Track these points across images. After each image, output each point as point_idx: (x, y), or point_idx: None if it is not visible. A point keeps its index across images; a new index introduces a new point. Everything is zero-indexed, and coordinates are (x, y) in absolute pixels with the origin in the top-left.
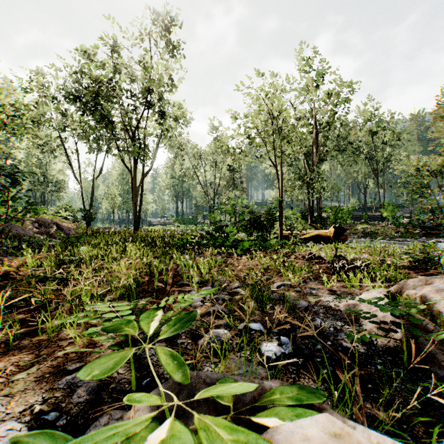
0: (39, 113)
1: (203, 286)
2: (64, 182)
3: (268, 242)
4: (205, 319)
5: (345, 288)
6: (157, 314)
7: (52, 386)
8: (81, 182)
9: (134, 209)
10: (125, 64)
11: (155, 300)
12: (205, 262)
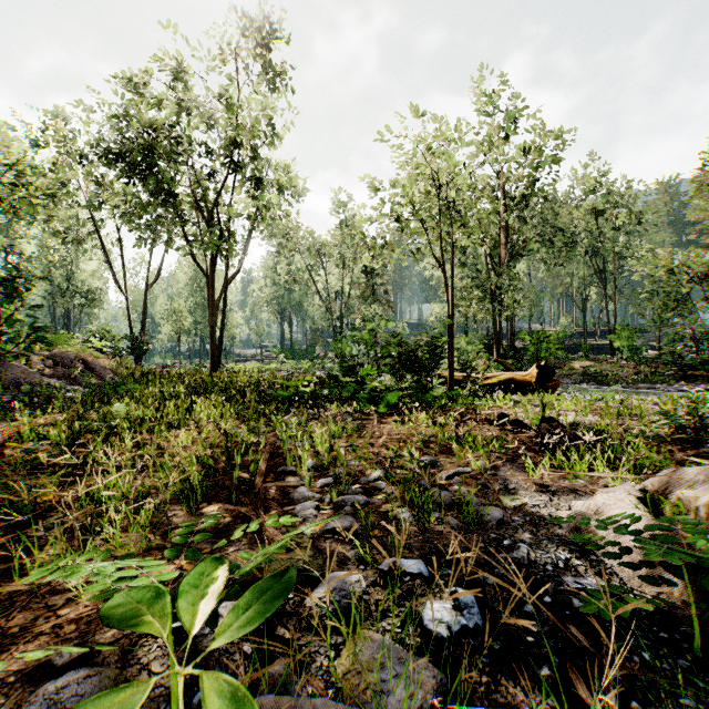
0: (55, 180)
1: (320, 475)
2: (101, 292)
3: (429, 393)
4: (321, 545)
5: (564, 479)
6: (215, 577)
7: (17, 704)
8: (127, 292)
9: (211, 337)
10: (196, 101)
11: (234, 506)
12: (324, 432)
